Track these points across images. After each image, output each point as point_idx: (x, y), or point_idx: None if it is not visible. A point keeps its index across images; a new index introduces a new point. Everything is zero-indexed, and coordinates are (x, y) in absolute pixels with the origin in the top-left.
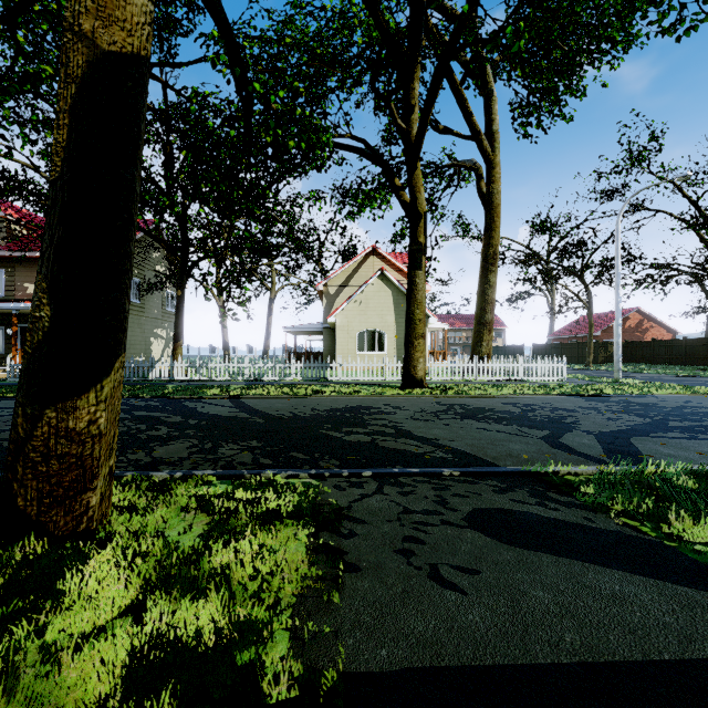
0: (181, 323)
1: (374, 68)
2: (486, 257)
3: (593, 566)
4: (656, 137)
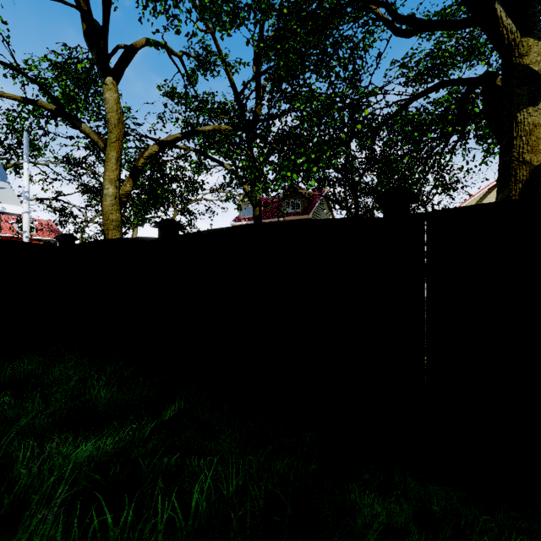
0: None
1: None
2: None
3: None
4: None
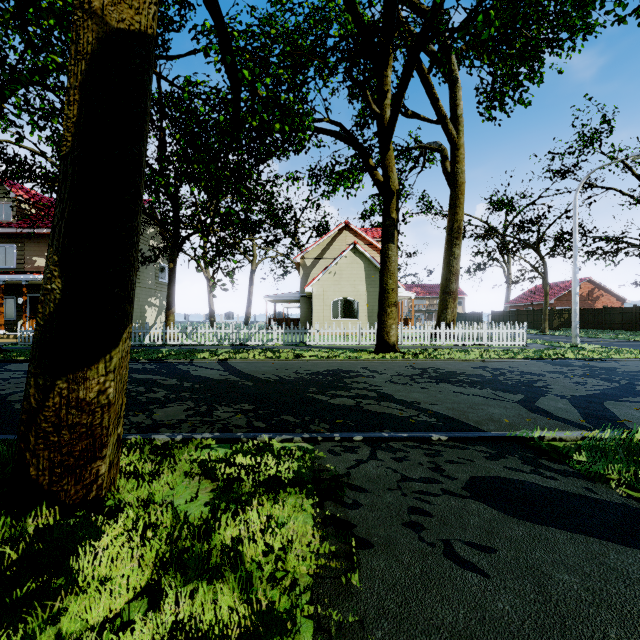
0: (173, 293)
1: (349, 58)
2: (451, 231)
3: (612, 545)
4: (607, 120)
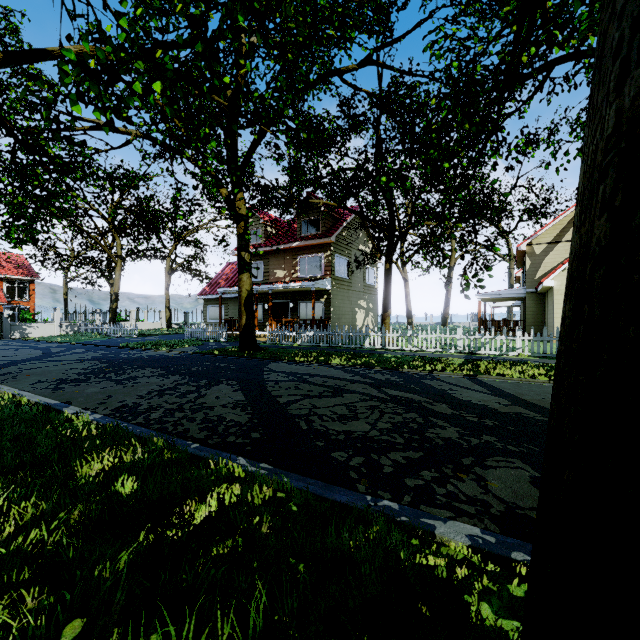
0: (389, 294)
1: None
2: None
3: None
4: None
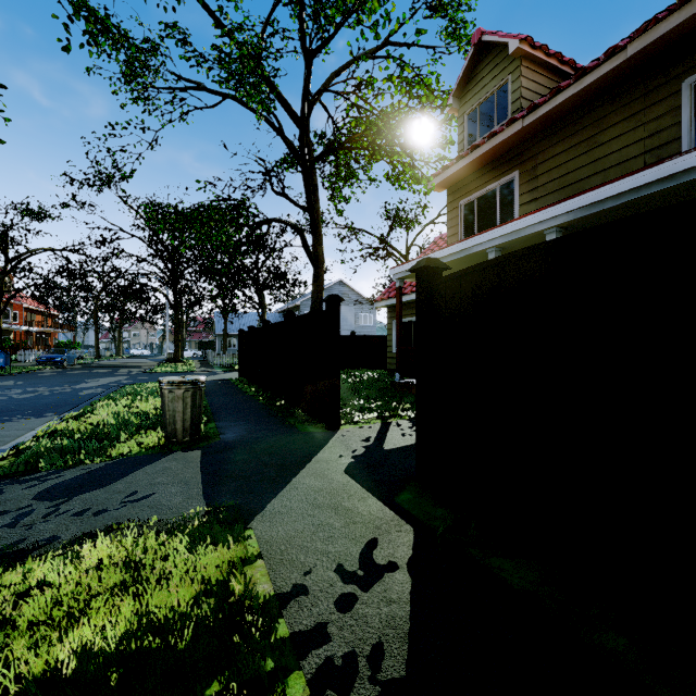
0: None
1: None
2: None
3: (141, 470)
4: None
